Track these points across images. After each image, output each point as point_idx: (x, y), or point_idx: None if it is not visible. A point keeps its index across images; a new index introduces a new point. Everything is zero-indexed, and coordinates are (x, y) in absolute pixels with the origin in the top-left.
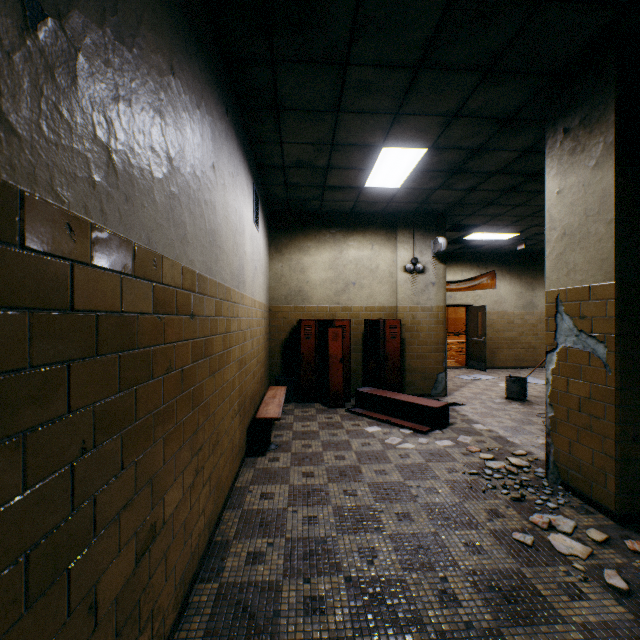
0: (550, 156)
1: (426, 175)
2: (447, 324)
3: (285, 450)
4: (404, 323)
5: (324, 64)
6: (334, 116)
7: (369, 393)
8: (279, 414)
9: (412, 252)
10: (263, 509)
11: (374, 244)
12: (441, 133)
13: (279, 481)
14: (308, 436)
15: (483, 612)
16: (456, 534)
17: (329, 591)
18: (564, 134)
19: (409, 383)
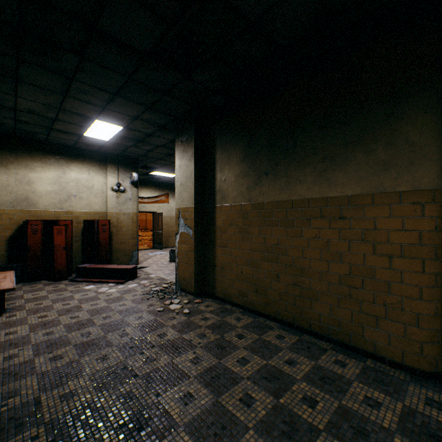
0: (177, 150)
1: (124, 139)
2: (146, 223)
3: (20, 310)
4: (112, 222)
5: (58, 74)
6: (63, 96)
7: (87, 267)
8: (14, 286)
9: (117, 179)
10: (10, 339)
11: (91, 171)
12: (131, 123)
13: (20, 324)
14: (39, 299)
15: (138, 333)
16: (132, 316)
17: (65, 351)
18: (181, 143)
19: (116, 259)
